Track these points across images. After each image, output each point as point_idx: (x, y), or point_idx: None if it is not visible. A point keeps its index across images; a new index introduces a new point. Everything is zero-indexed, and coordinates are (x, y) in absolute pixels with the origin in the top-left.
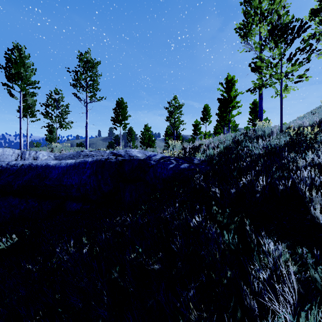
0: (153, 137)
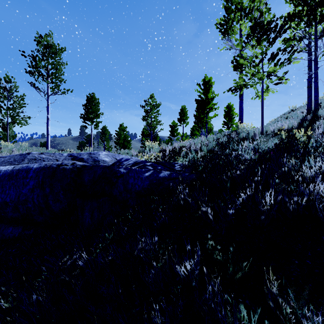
0: (128, 137)
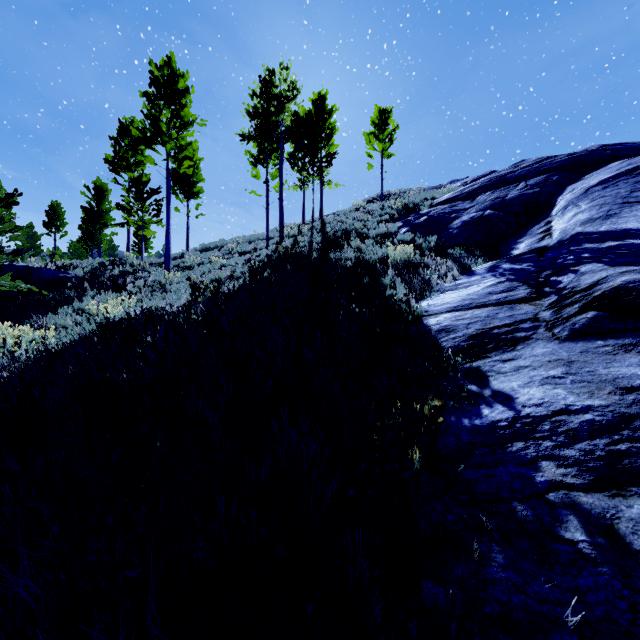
0: None
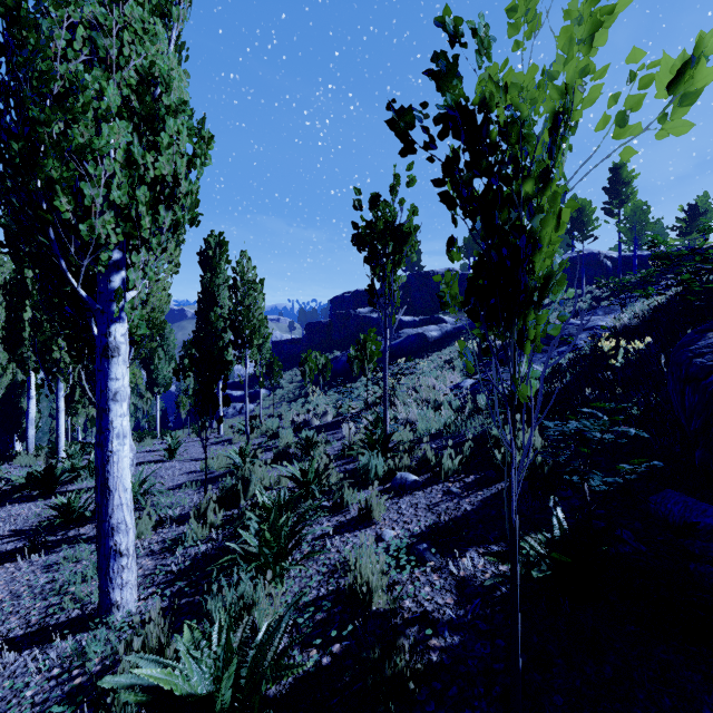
0: None
